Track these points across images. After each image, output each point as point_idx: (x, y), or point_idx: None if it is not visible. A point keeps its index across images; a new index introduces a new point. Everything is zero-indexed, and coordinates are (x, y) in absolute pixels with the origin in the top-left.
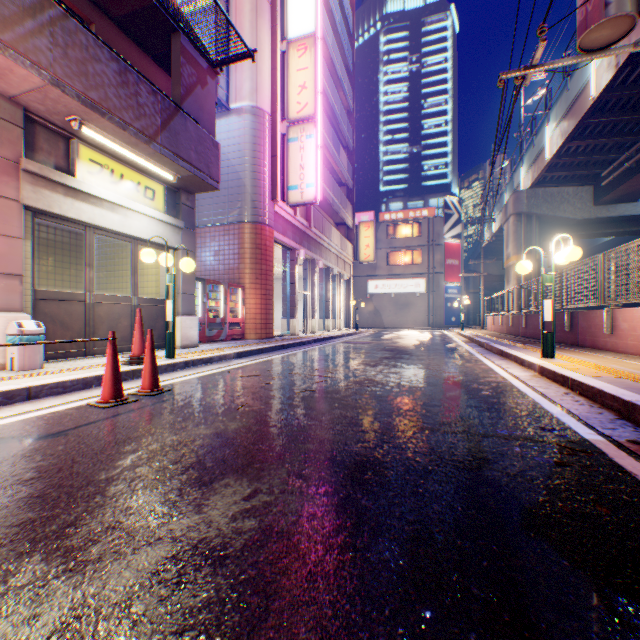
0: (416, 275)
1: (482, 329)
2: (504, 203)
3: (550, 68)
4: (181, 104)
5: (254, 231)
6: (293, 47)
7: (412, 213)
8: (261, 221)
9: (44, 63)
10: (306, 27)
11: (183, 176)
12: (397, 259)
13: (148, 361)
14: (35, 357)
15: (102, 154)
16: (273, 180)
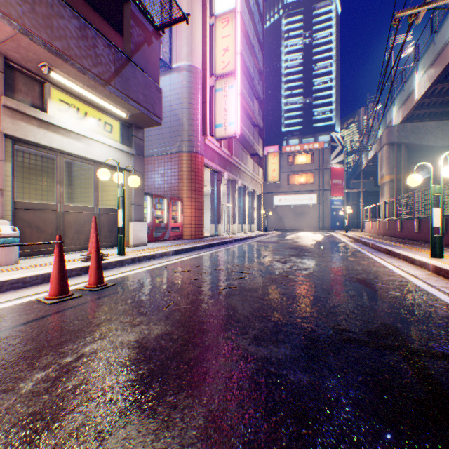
0: (309, 191)
1: (361, 231)
2: (378, 136)
3: (443, 3)
4: (131, 57)
5: (190, 158)
6: (219, 20)
7: (306, 146)
8: (195, 151)
9: (14, 15)
10: (228, 5)
11: (133, 114)
12: (295, 180)
13: (93, 260)
14: (10, 255)
15: (69, 96)
16: (204, 120)
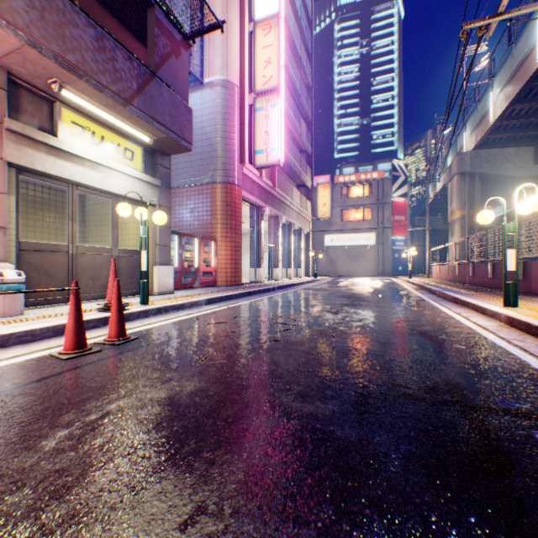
0: (367, 230)
1: (428, 277)
2: (447, 165)
3: (517, 15)
4: (156, 72)
5: (225, 190)
6: (259, 27)
7: (363, 176)
8: (231, 181)
9: (20, 24)
10: (271, 9)
11: (159, 138)
12: (350, 216)
13: (114, 310)
14: (15, 304)
15: (83, 117)
16: (241, 145)
